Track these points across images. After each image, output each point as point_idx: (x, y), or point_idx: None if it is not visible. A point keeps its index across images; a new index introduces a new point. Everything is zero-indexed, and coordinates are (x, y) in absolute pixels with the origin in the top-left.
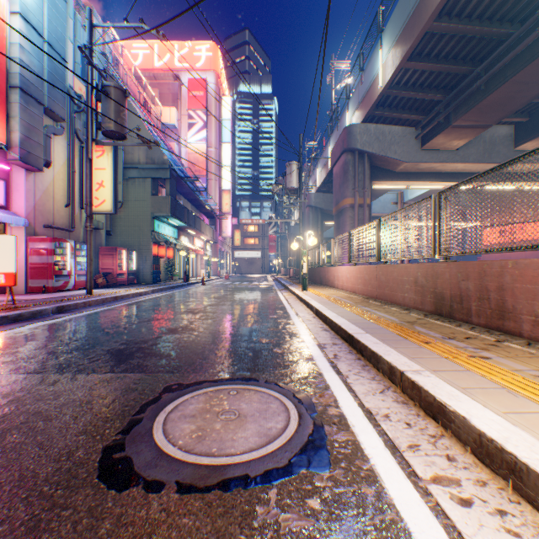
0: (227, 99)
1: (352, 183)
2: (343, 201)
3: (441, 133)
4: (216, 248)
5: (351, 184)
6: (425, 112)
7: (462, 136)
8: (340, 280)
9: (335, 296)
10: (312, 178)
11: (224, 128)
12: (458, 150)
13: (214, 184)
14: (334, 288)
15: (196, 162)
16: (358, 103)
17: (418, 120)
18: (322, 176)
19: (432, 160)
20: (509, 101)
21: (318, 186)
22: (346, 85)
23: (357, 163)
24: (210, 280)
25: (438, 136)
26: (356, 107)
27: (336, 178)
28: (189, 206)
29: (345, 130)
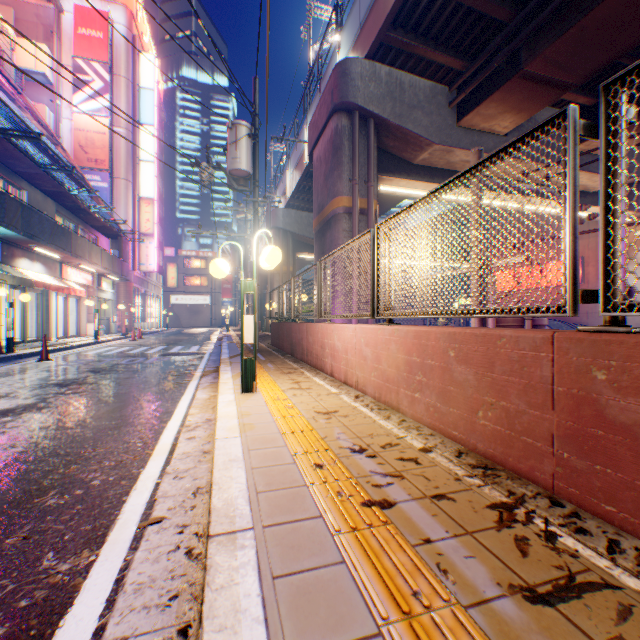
0: (150, 58)
1: (349, 169)
2: (332, 202)
3: (500, 89)
4: (129, 287)
5: (347, 170)
6: (469, 57)
7: (526, 103)
8: (341, 359)
9: (345, 435)
10: (281, 187)
11: (144, 101)
12: (507, 136)
13: (124, 186)
14: (325, 374)
15: (90, 146)
16: (359, 24)
17: (457, 71)
18: (296, 179)
19: (473, 146)
20: (636, 18)
21: (289, 197)
22: (336, 5)
23: (358, 134)
24: (93, 344)
25: (492, 97)
26: (356, 35)
27: (319, 165)
28: (50, 206)
29: (338, 70)
